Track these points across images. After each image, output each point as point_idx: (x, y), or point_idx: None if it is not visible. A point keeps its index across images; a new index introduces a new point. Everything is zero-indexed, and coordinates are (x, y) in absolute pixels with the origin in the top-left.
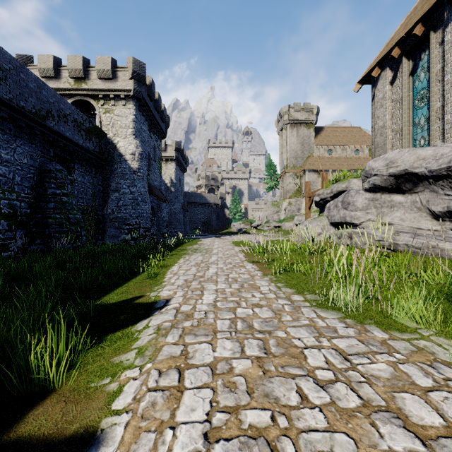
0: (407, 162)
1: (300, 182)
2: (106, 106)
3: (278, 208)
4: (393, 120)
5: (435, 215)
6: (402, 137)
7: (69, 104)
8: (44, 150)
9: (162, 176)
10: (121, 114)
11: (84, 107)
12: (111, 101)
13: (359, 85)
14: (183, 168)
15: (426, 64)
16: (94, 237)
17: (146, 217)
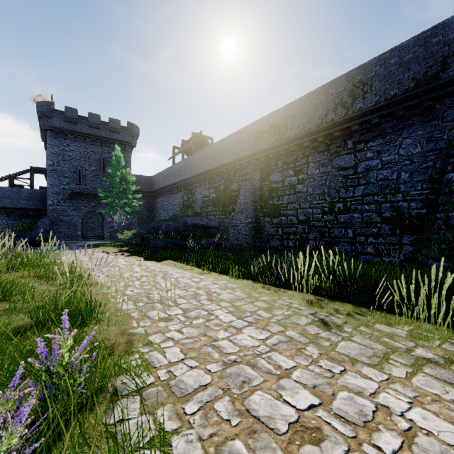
0: None
1: None
2: None
3: None
4: None
5: None
6: None
7: None
8: None
9: None
10: None
11: None
12: None
13: None
14: None
15: None
16: None
17: None
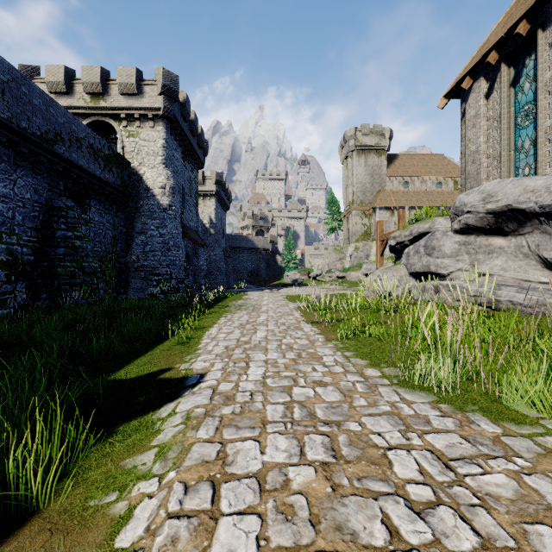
0: (511, 196)
1: (369, 222)
2: (130, 129)
3: (342, 254)
4: (488, 143)
5: (547, 264)
6: (501, 164)
7: (83, 125)
8: (51, 182)
9: (200, 215)
10: (148, 138)
11: (103, 130)
12: (136, 122)
13: (444, 99)
14: (226, 205)
15: (532, 72)
16: (115, 290)
17: (179, 265)
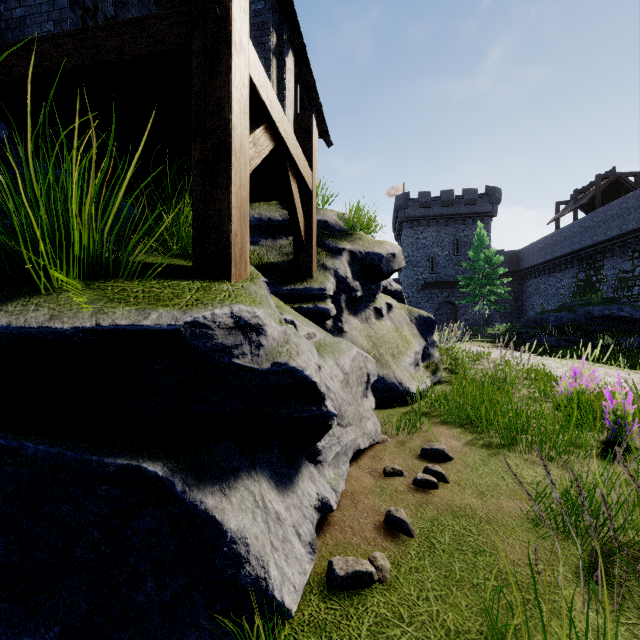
0: None
1: None
2: None
3: None
4: None
5: None
6: None
7: None
8: None
9: None
10: None
11: None
12: None
13: None
14: None
15: None
16: None
17: None
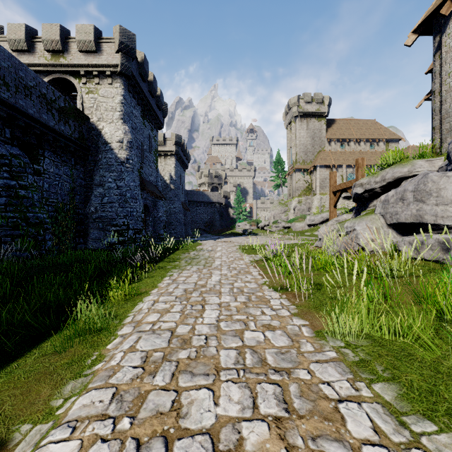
0: None
1: (310, 179)
2: (90, 86)
3: (286, 207)
4: None
5: None
6: None
7: (33, 73)
8: None
9: (161, 173)
10: (106, 94)
11: (65, 88)
12: (95, 79)
13: (413, 35)
14: (184, 164)
15: None
16: (74, 241)
17: (136, 216)
